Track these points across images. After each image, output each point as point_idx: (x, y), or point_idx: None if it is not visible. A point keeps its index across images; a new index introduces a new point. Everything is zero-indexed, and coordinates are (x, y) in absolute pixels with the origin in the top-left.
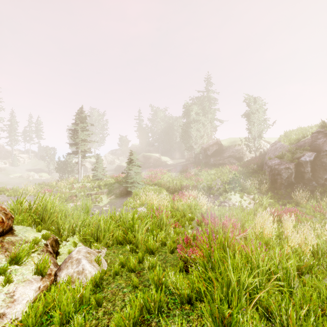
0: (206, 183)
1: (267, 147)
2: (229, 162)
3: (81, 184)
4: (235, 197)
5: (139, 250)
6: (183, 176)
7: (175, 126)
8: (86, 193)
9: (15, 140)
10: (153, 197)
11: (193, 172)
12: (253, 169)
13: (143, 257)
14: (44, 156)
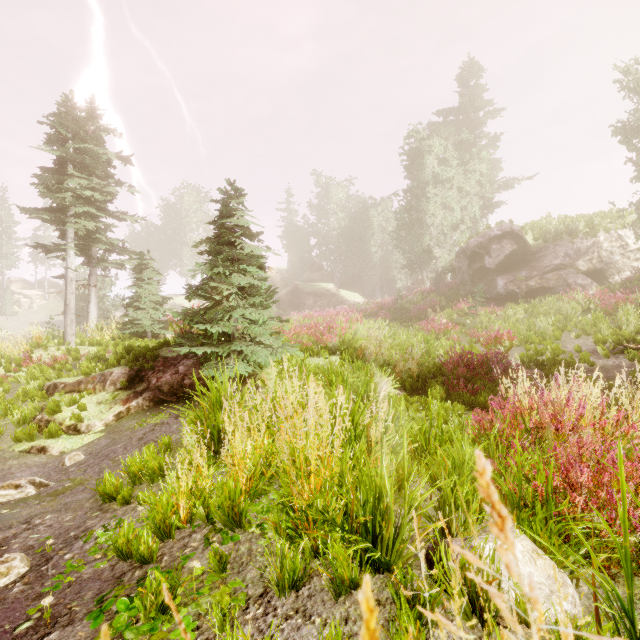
0: (531, 346)
1: None
2: (563, 286)
3: (64, 350)
4: None
5: None
6: (415, 330)
7: (373, 220)
8: (44, 385)
9: (8, 255)
10: None
11: (443, 320)
12: None
13: None
14: None
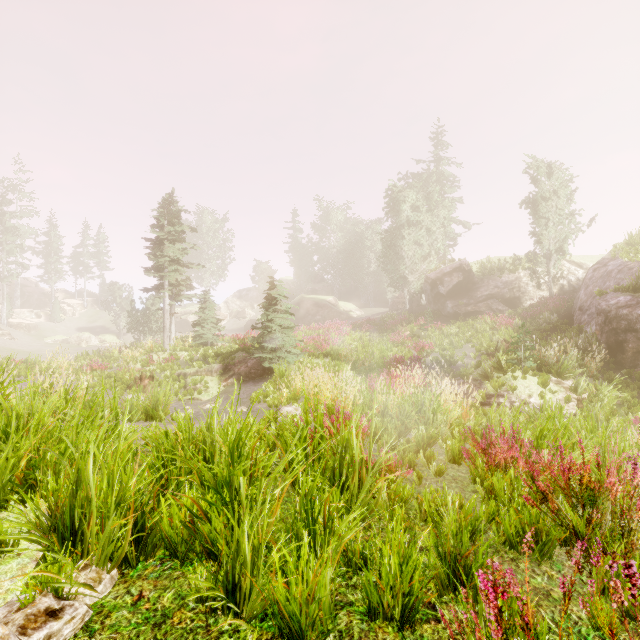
0: (440, 353)
1: (578, 275)
2: (488, 310)
3: (168, 354)
4: (526, 385)
5: (246, 602)
6: (387, 340)
7: (367, 240)
8: (175, 373)
9: (57, 271)
10: (320, 380)
11: (408, 332)
12: (550, 323)
13: None
14: (110, 301)
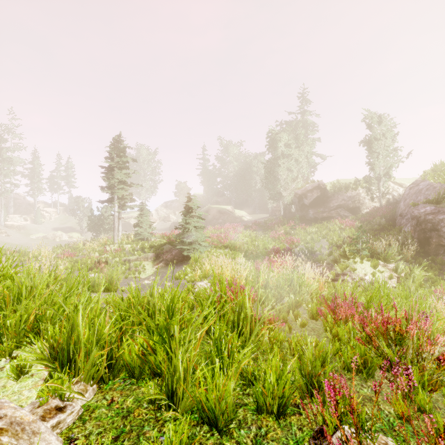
0: (304, 245)
1: (400, 192)
2: (338, 215)
3: (117, 246)
4: (362, 267)
5: (180, 403)
6: (268, 236)
7: (254, 167)
8: (122, 259)
9: (39, 188)
10: (222, 264)
11: (282, 231)
12: (380, 225)
13: None
14: (76, 209)
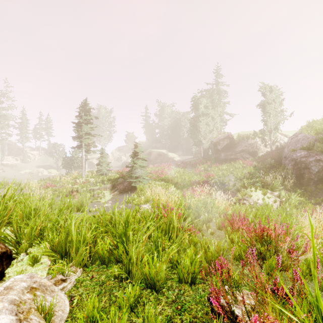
0: (217, 178)
1: (285, 140)
2: (241, 157)
3: (84, 179)
4: (256, 194)
5: (133, 277)
6: (192, 172)
7: (182, 122)
8: (88, 189)
9: (26, 137)
10: (159, 192)
11: (202, 168)
12: (270, 164)
13: (137, 299)
14: (53, 152)
